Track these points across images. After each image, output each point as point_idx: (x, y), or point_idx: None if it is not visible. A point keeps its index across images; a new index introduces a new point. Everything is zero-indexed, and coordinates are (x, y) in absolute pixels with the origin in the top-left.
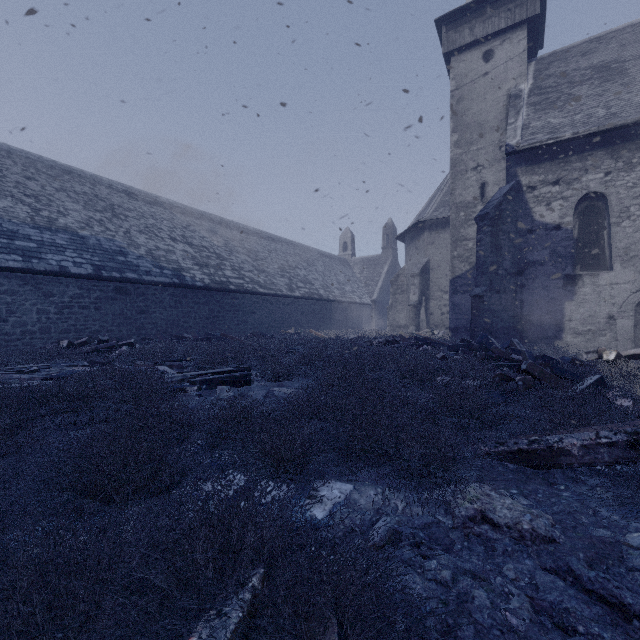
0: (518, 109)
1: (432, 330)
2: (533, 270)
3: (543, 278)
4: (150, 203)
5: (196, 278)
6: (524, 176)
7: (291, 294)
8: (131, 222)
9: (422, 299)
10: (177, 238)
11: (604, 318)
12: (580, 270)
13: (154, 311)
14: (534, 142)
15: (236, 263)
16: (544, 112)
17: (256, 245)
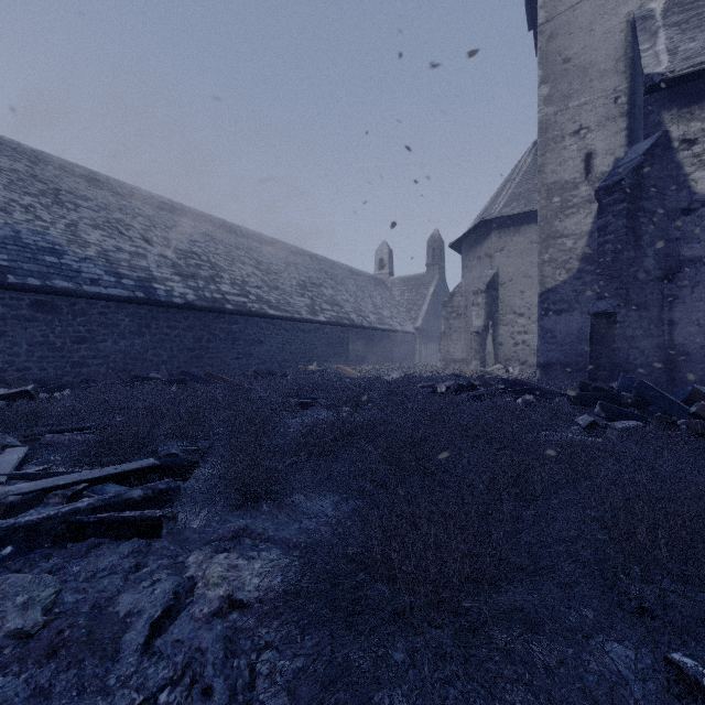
0: (653, 31)
1: (504, 366)
2: (692, 272)
3: None
4: (122, 194)
5: (174, 292)
6: (675, 124)
7: (313, 318)
8: (83, 213)
9: (489, 324)
10: (154, 239)
11: None
12: None
13: (103, 339)
14: (702, 61)
15: (239, 276)
16: (699, 30)
17: (269, 256)
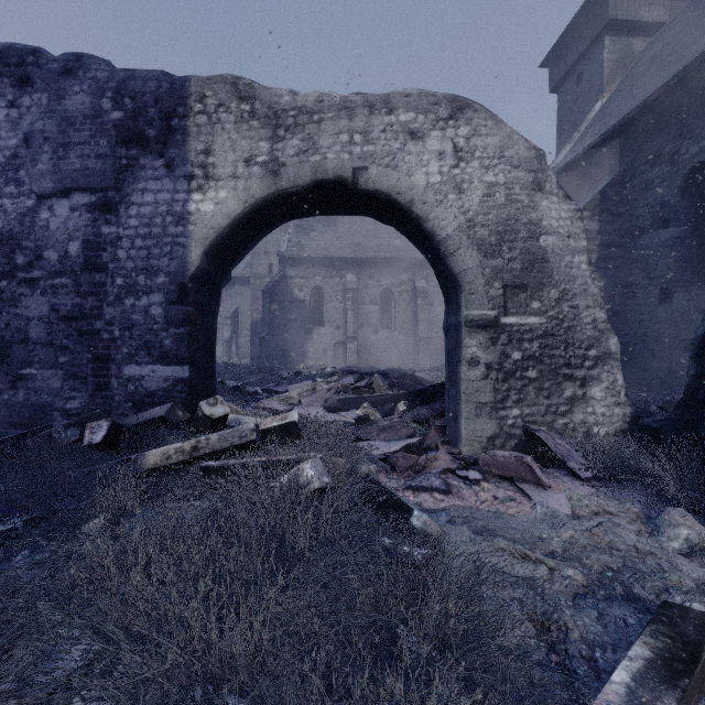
0: (288, 227)
1: (240, 359)
2: (292, 324)
3: (297, 329)
4: None
5: None
6: (288, 270)
7: None
8: None
9: (233, 336)
10: None
11: (322, 351)
12: (314, 325)
13: None
14: (291, 254)
15: None
16: (300, 234)
17: None
